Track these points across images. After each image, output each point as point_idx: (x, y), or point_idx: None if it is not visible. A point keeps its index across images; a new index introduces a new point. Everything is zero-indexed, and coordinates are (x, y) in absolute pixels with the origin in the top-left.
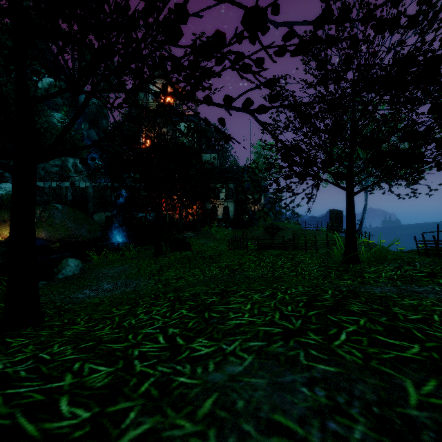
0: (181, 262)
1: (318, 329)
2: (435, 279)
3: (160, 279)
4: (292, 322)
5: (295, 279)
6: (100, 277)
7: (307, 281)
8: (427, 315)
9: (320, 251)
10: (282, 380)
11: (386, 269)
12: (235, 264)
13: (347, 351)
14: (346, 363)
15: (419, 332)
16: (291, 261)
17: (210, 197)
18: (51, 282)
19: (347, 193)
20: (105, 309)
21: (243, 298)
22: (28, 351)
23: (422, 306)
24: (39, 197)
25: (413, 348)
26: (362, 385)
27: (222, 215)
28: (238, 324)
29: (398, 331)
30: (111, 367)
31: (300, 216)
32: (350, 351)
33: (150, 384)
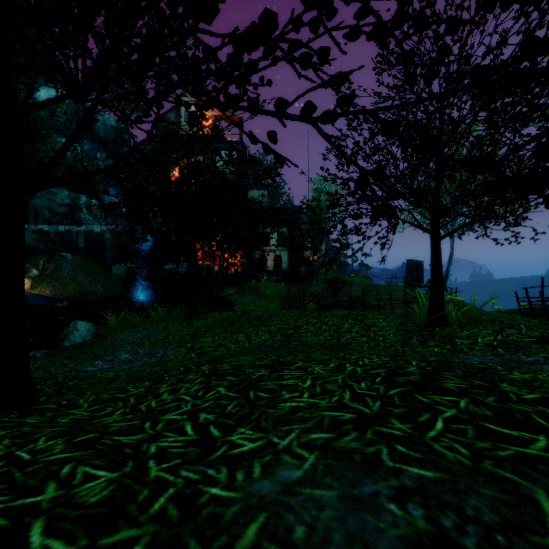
0: (221, 325)
1: (403, 413)
2: (547, 345)
3: (194, 347)
4: (368, 404)
5: (367, 346)
6: (117, 345)
7: (382, 349)
8: (546, 394)
9: (395, 311)
10: (359, 492)
11: (483, 333)
12: (290, 327)
13: (448, 446)
14: (448, 465)
15: (541, 418)
16: (360, 323)
17: (258, 241)
18: (54, 351)
19: (432, 236)
20: (119, 386)
21: (301, 372)
22: (1, 448)
23: (538, 382)
24: (42, 244)
25: (538, 441)
26: (475, 498)
27: (273, 267)
28: (295, 408)
29: (513, 417)
30: (115, 472)
31: (369, 268)
32: (452, 447)
33: (167, 498)
